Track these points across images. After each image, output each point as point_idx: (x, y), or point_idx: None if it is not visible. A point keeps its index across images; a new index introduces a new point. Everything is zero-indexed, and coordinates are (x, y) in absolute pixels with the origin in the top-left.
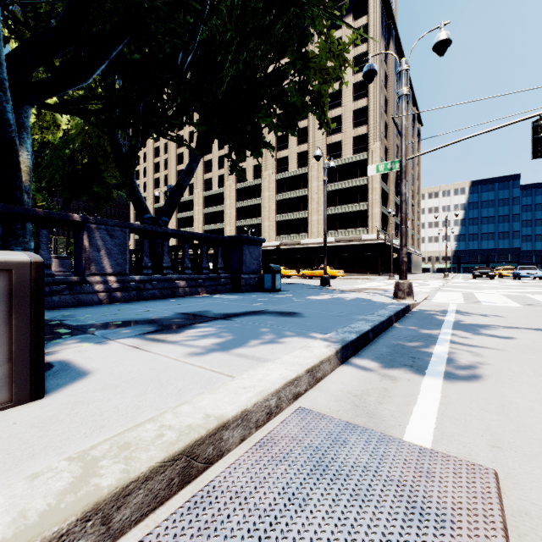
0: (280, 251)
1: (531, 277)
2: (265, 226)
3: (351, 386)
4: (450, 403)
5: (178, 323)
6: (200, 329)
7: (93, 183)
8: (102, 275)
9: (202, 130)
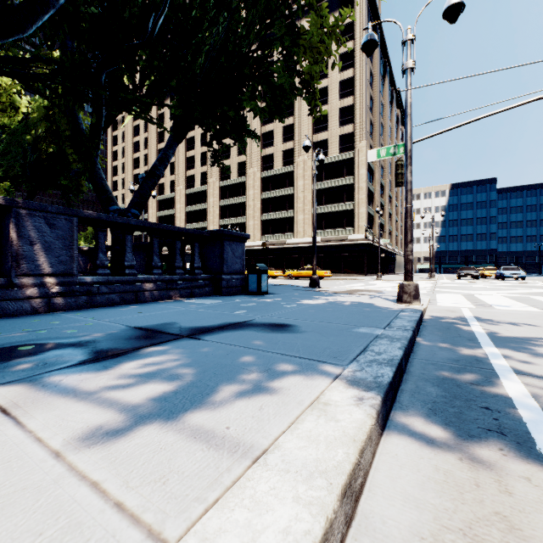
0: (265, 251)
1: (514, 277)
2: (250, 225)
3: (431, 512)
4: None
5: (120, 346)
6: (148, 358)
7: (61, 175)
8: (38, 276)
9: (179, 113)
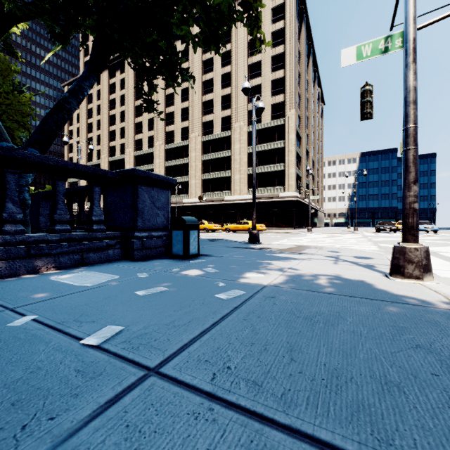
0: (206, 207)
1: (428, 230)
2: (192, 184)
3: None
4: None
5: None
6: None
7: None
8: None
9: (94, 35)
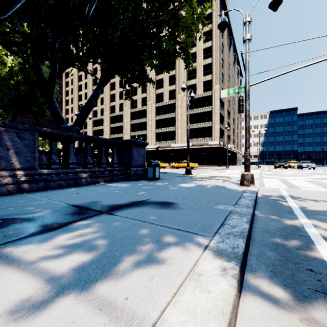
0: (158, 151)
1: (309, 167)
2: (149, 136)
3: None
4: None
5: (59, 220)
6: (77, 231)
7: (33, 105)
8: (12, 170)
9: (104, 67)
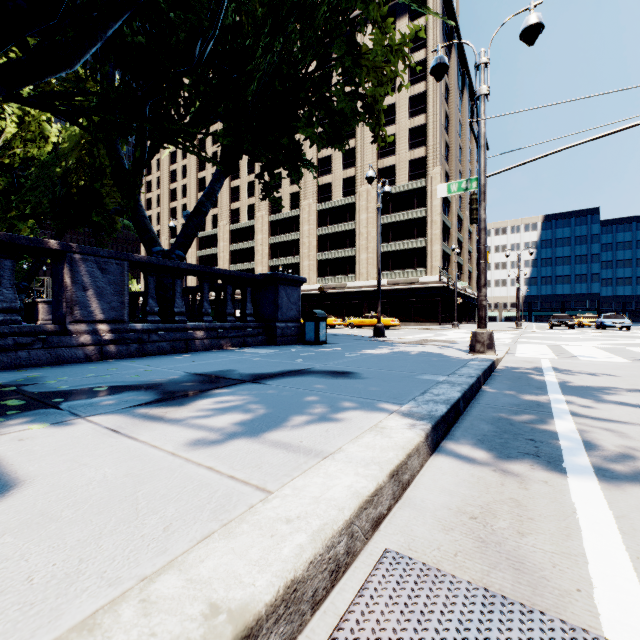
0: (322, 296)
1: (617, 326)
2: (304, 266)
3: (460, 497)
4: (637, 532)
5: (188, 388)
6: (218, 397)
7: (92, 211)
8: (91, 323)
9: (227, 143)
